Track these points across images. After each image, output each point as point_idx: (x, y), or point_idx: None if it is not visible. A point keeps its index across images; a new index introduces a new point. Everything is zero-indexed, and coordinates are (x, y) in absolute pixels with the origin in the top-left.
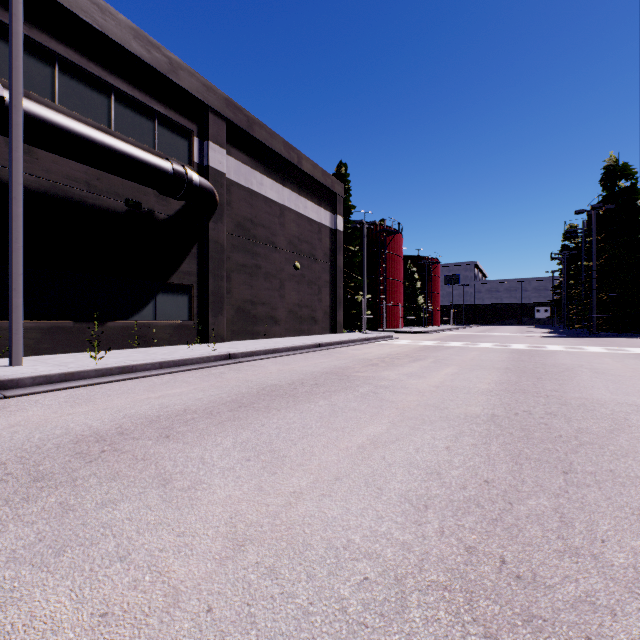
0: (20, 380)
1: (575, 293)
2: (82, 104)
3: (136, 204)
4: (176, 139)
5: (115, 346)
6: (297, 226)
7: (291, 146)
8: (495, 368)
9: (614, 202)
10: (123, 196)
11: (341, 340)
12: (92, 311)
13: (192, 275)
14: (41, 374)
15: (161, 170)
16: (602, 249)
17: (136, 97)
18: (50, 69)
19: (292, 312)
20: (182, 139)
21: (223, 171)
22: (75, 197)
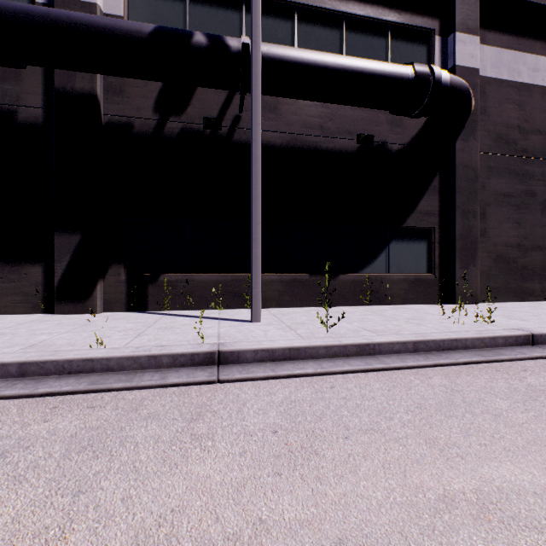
0: (240, 353)
1: None
2: (316, 47)
3: (367, 138)
4: (411, 49)
5: (346, 302)
6: None
7: None
8: None
9: None
10: (354, 133)
11: None
12: (325, 263)
13: (431, 215)
14: (262, 347)
15: (399, 77)
16: None
17: (367, 15)
18: (290, 23)
19: None
20: (418, 46)
21: (475, 67)
22: (310, 145)
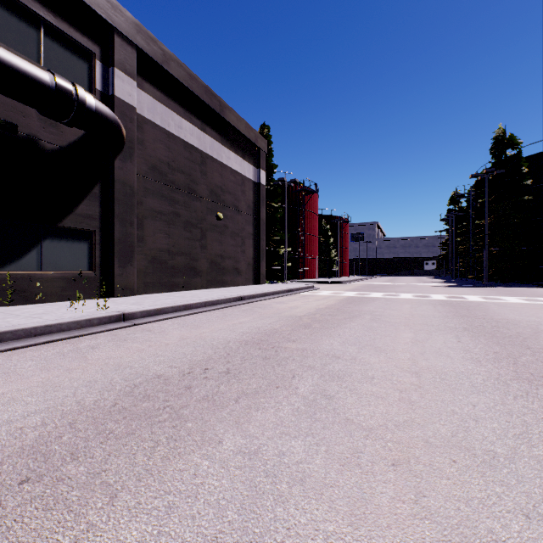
0: None
1: (461, 248)
2: None
3: (8, 125)
4: (71, 58)
5: None
6: (220, 176)
7: (213, 93)
8: (452, 329)
9: (502, 168)
10: None
11: (264, 292)
12: None
13: (93, 219)
14: None
15: (37, 80)
16: (493, 209)
17: None
18: None
19: (214, 263)
20: (80, 60)
21: (133, 105)
22: None
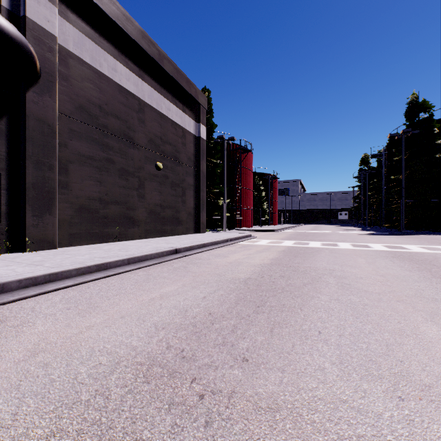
0: None
1: (373, 201)
2: None
3: None
4: None
5: None
6: (159, 126)
7: (152, 40)
8: None
9: (416, 129)
10: None
11: (203, 243)
12: None
13: None
14: None
15: None
16: (408, 165)
17: None
18: None
19: (153, 213)
20: None
21: (53, 33)
22: None
